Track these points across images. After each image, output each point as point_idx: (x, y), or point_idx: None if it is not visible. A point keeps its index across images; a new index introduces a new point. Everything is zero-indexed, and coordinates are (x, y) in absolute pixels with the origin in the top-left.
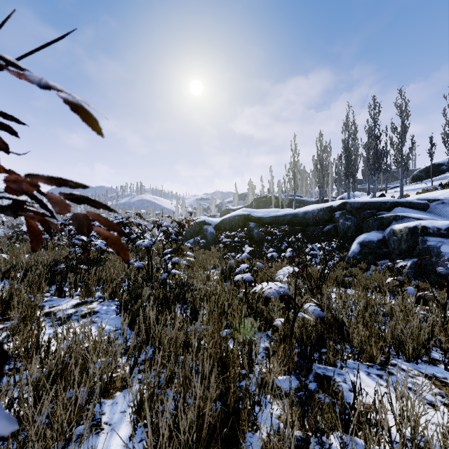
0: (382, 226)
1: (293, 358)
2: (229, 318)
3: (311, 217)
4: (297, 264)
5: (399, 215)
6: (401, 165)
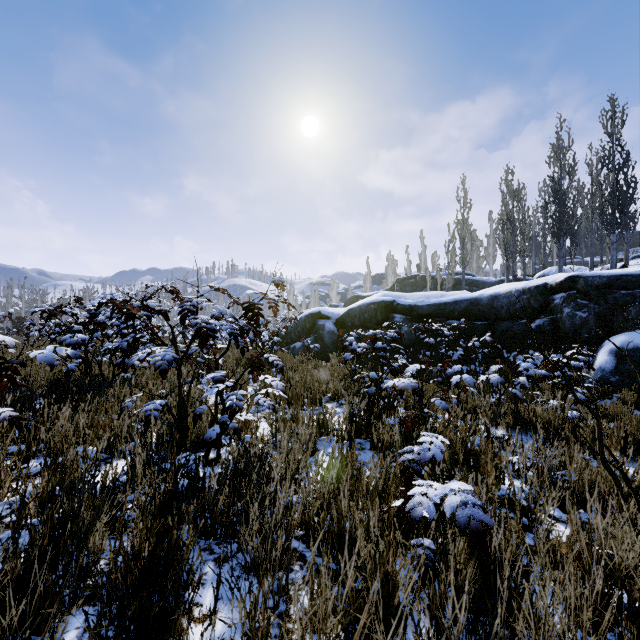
0: None
1: None
2: None
3: (504, 305)
4: None
5: None
6: None
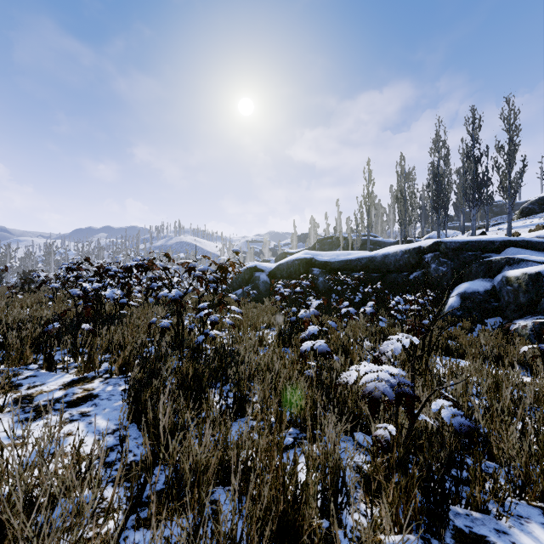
0: (490, 272)
1: (414, 502)
2: (294, 411)
3: (392, 262)
4: (408, 328)
5: (514, 257)
6: (509, 194)
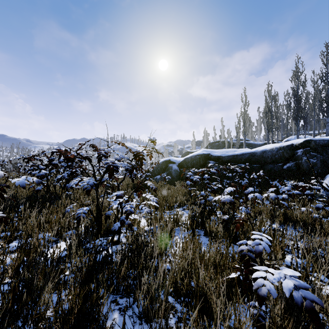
0: None
1: None
2: None
3: (269, 156)
4: None
5: None
6: None
